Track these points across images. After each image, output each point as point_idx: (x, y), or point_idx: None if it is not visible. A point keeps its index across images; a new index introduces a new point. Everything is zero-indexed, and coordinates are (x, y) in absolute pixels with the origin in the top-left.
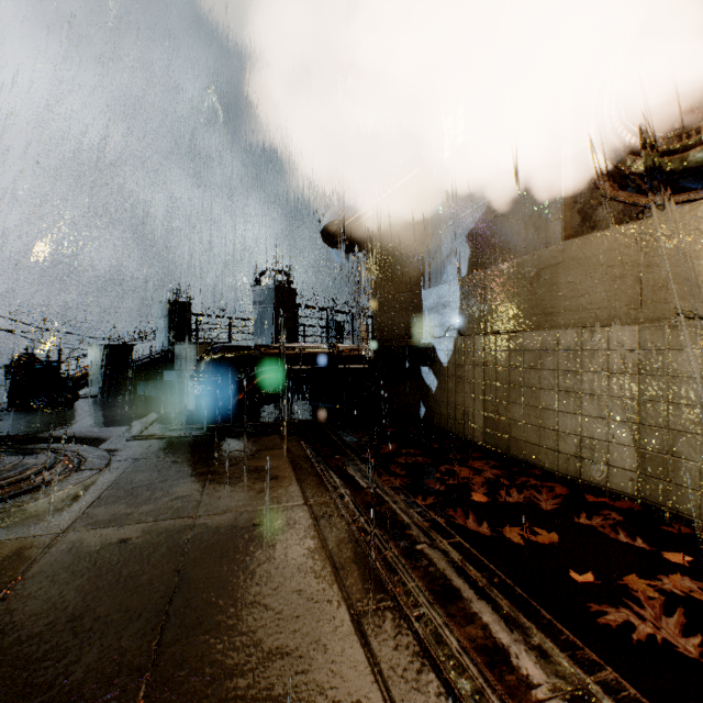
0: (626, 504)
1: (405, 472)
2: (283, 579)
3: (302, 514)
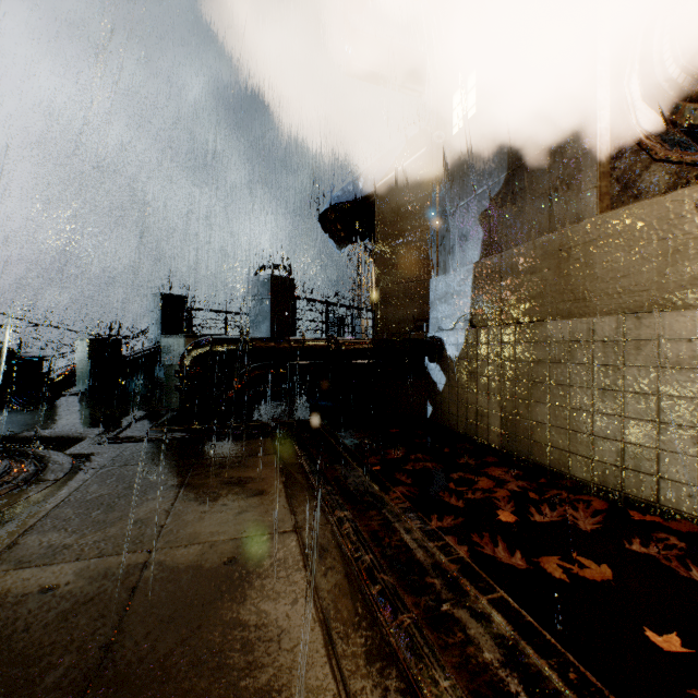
0: (685, 526)
1: (414, 482)
2: (254, 663)
3: (289, 547)
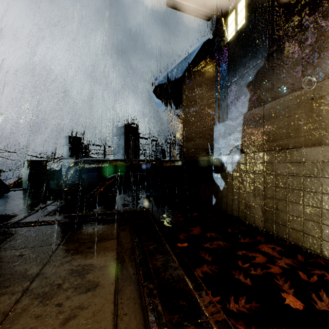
0: None
1: (212, 257)
2: None
3: None
